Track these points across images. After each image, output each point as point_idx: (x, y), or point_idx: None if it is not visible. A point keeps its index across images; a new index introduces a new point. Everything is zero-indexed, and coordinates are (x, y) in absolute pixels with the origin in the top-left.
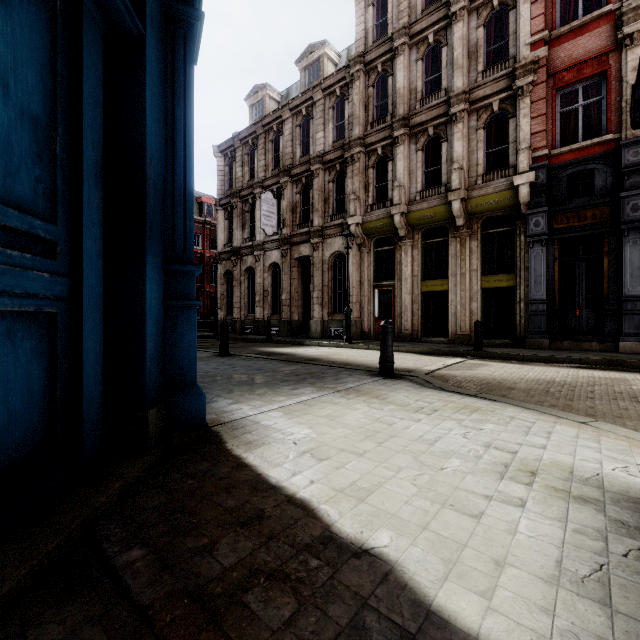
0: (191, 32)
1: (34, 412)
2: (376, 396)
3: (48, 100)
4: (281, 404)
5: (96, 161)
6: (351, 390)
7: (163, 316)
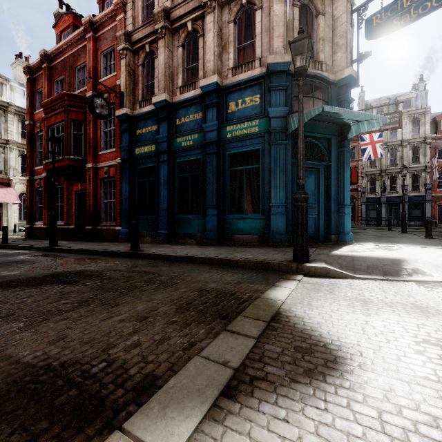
0: (344, 152)
1: (312, 230)
2: (430, 249)
3: (314, 186)
4: (383, 245)
5: (322, 191)
6: (429, 248)
7: (338, 217)
